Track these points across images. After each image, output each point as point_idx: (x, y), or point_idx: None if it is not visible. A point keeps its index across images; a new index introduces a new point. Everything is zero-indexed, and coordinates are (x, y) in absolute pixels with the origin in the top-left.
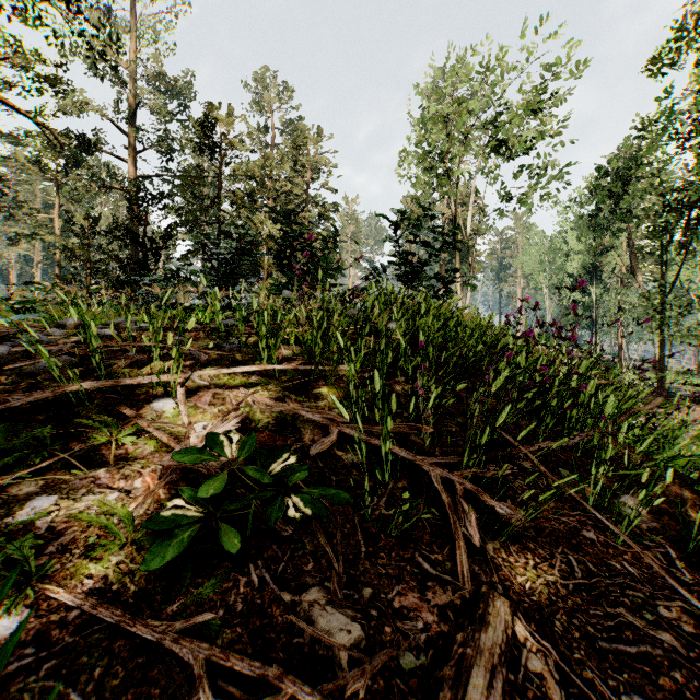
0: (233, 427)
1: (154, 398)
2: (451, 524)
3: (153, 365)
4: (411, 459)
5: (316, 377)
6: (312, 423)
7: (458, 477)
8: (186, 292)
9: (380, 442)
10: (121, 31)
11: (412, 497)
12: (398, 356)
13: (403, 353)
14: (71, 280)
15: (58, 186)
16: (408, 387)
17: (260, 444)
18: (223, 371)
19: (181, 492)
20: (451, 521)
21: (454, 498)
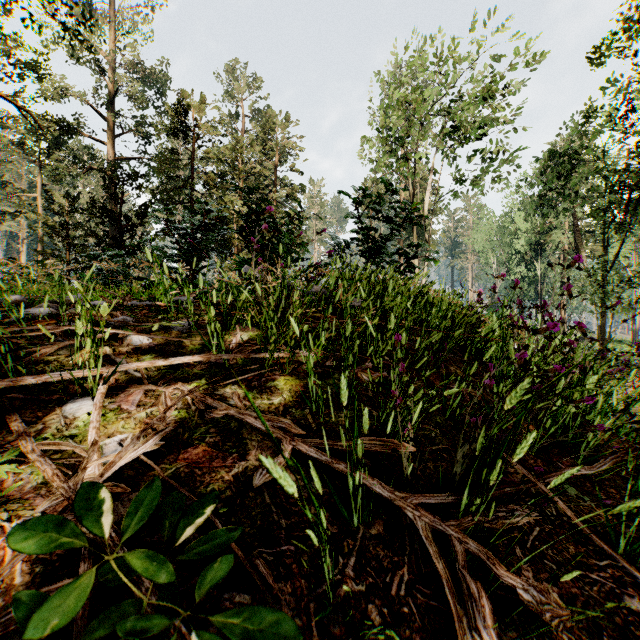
0: (153, 446)
1: (71, 397)
2: (448, 604)
3: (82, 353)
4: (389, 498)
5: (271, 367)
6: (261, 432)
7: (456, 530)
8: (148, 267)
9: (345, 467)
10: (101, 21)
11: (391, 552)
12: (364, 337)
13: (369, 336)
14: (51, 255)
15: (41, 167)
16: (376, 376)
17: (191, 466)
18: (158, 363)
19: (15, 607)
20: (454, 616)
21: (447, 550)
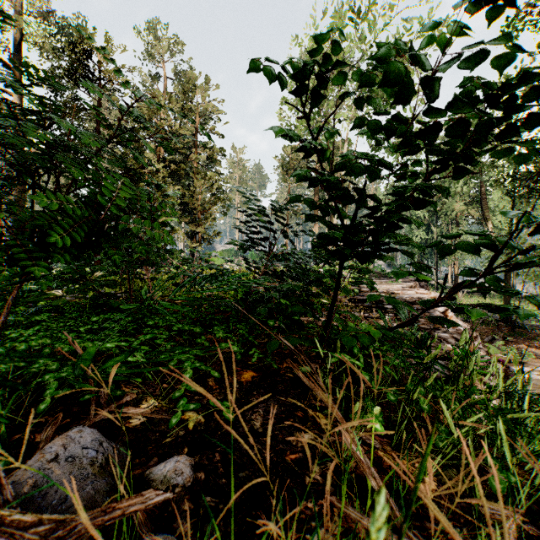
0: None
1: None
2: None
3: None
4: None
5: None
6: None
7: None
8: None
9: None
10: None
11: None
12: None
13: None
14: None
15: None
16: None
17: None
18: None
19: None
20: None
21: None
